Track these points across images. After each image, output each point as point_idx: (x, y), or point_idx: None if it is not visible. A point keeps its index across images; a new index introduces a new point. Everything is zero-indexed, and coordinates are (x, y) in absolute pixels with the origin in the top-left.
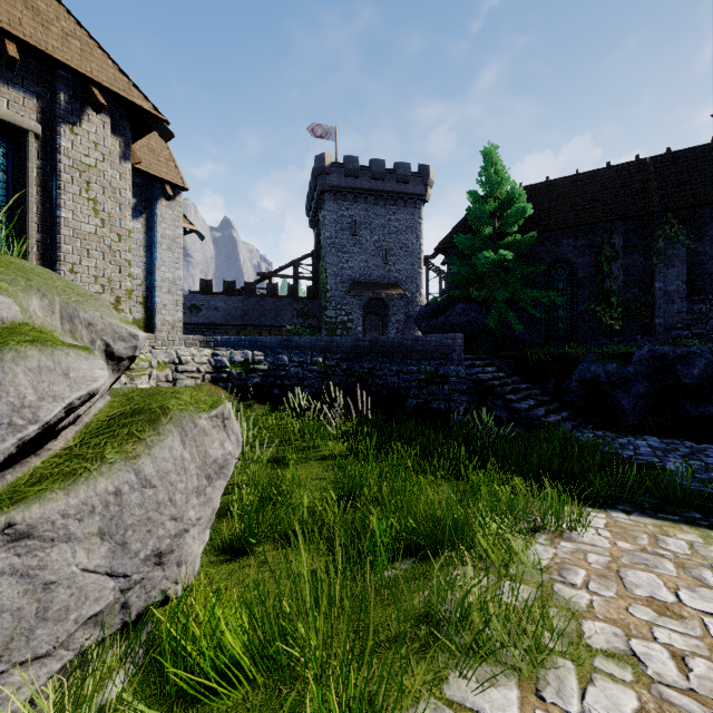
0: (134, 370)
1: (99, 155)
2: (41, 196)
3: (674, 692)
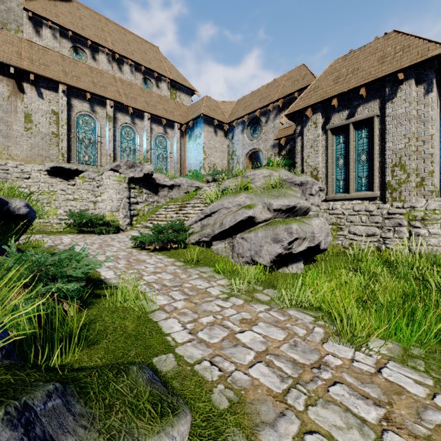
0: (427, 220)
1: (407, 104)
2: (380, 141)
3: (212, 299)
